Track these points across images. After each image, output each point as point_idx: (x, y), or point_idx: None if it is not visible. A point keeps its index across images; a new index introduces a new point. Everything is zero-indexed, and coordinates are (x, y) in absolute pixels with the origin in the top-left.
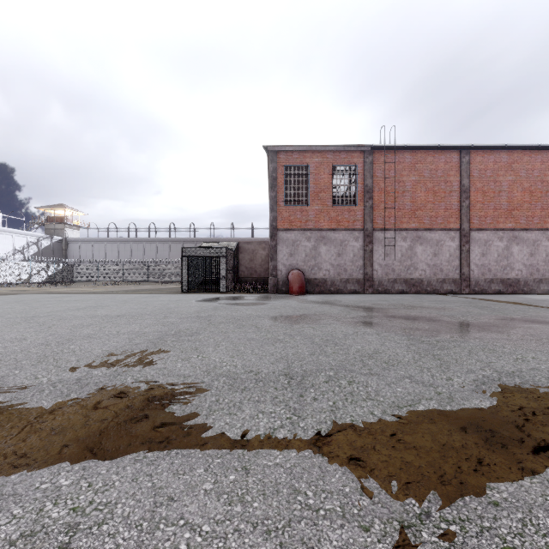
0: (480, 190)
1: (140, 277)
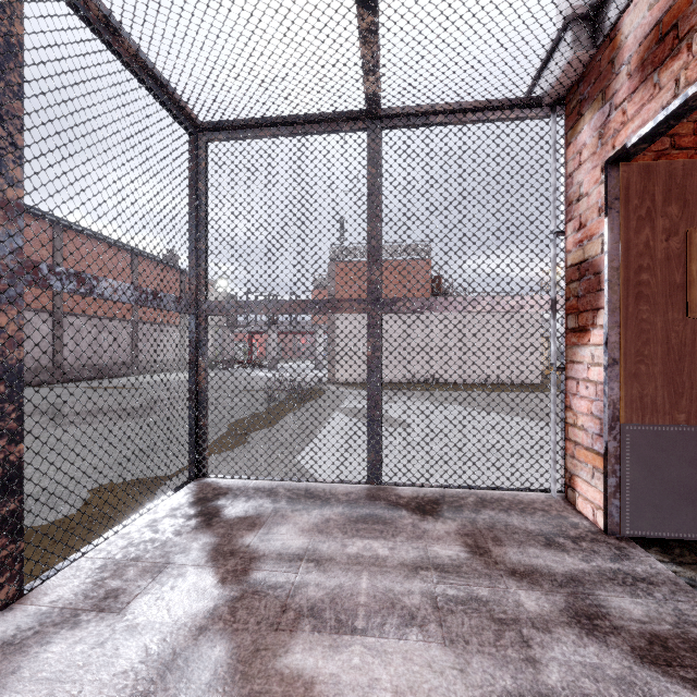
0: None
1: None
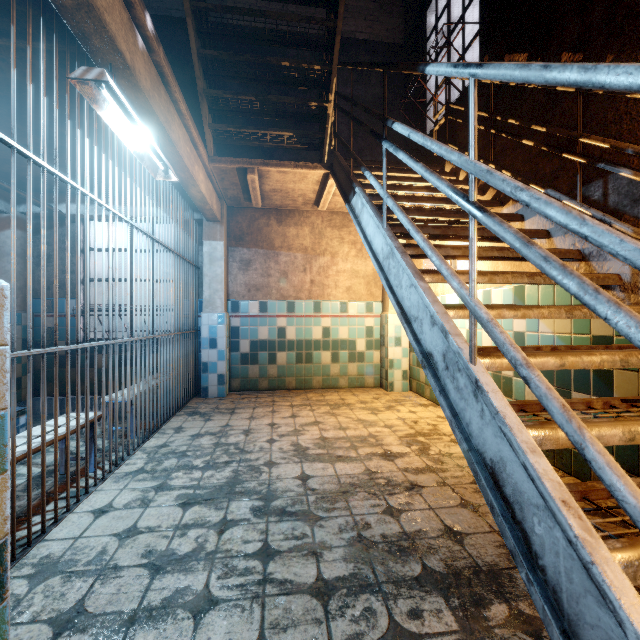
0: None
1: None
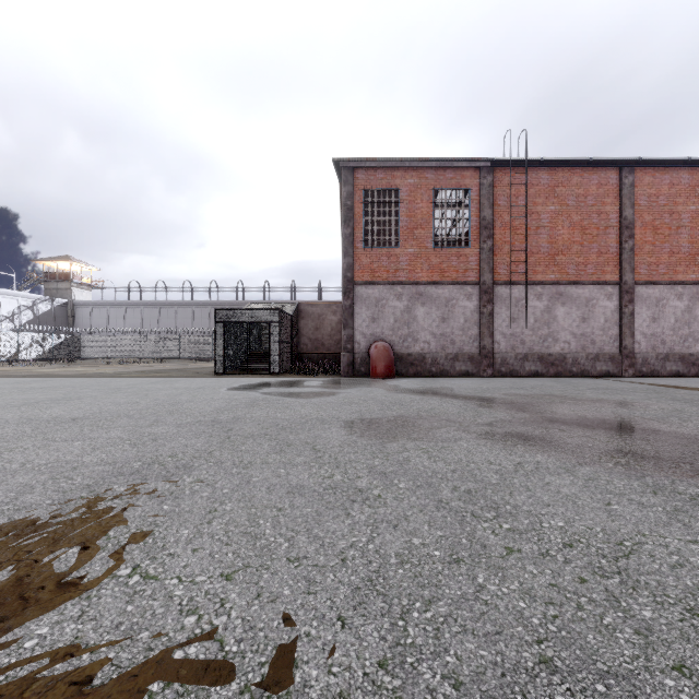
0: (650, 226)
1: (169, 353)
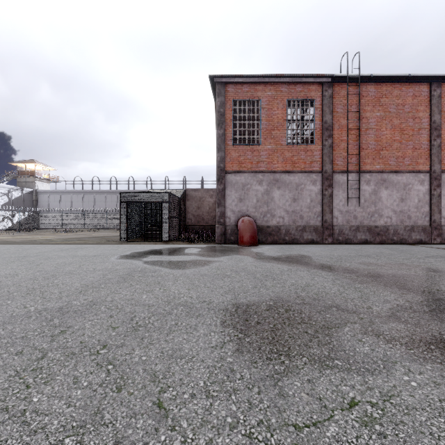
0: None
1: (100, 225)
